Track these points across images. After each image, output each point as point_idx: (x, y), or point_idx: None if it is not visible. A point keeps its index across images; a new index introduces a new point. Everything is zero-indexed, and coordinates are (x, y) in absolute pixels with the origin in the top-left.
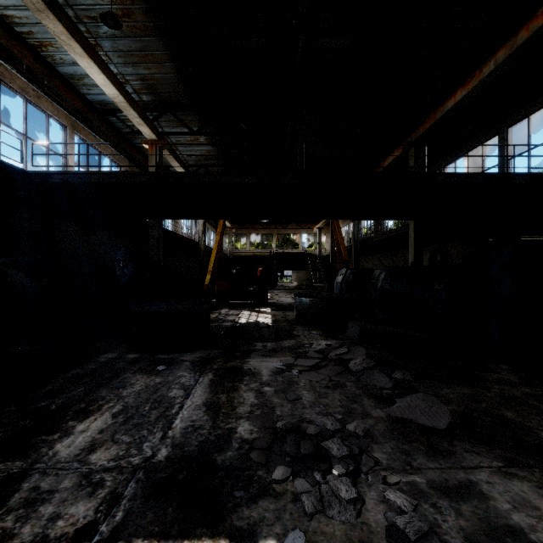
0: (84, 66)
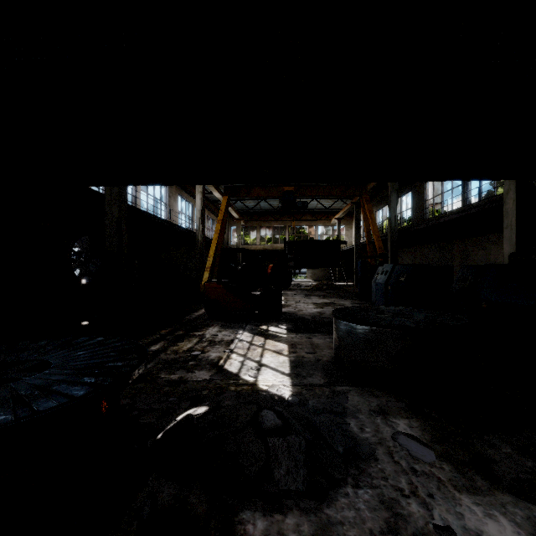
0: None
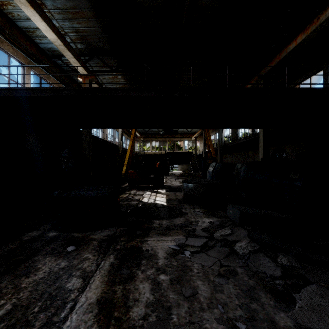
0: (29, 15)
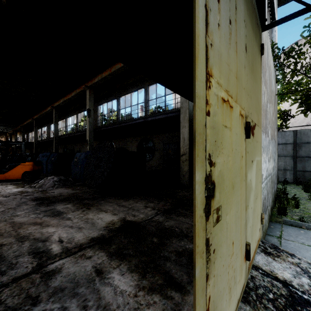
0: None
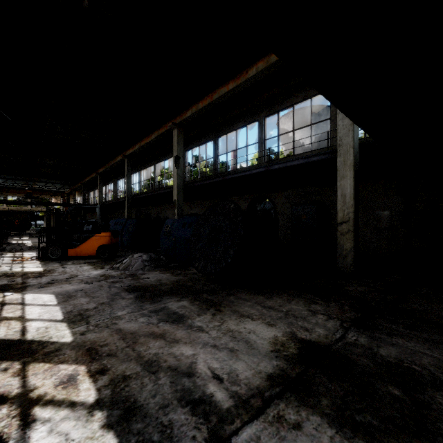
0: None
